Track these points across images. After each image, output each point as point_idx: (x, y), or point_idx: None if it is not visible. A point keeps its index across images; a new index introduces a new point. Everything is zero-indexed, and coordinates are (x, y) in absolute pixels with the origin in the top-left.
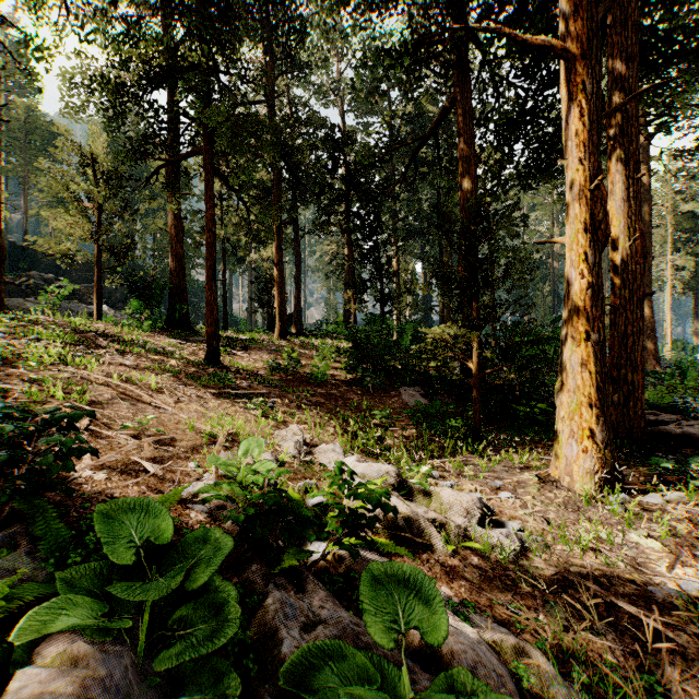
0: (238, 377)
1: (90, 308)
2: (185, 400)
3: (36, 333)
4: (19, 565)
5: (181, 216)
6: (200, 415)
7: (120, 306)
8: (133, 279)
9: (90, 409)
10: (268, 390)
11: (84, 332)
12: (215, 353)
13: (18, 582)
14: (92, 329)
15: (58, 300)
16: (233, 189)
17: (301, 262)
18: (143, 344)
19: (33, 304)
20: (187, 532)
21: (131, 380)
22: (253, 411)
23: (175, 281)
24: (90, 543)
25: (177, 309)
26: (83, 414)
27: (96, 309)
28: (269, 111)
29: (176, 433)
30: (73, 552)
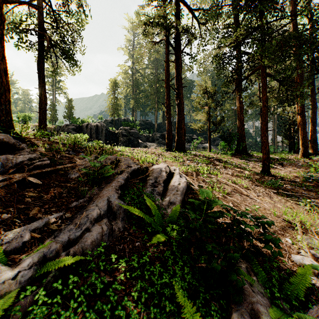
0: (283, 182)
1: (202, 145)
2: (260, 194)
3: (196, 159)
4: (260, 289)
5: (242, 101)
6: (273, 205)
7: (212, 143)
8: (224, 134)
9: (230, 198)
10: (306, 193)
11: (209, 158)
12: (267, 168)
13: (268, 303)
14: (211, 156)
15: (196, 144)
16: (277, 80)
17: (316, 108)
18: (230, 163)
19: (186, 145)
20: (318, 295)
21: (234, 182)
22: (302, 206)
23: (239, 132)
24: (275, 284)
25: (240, 145)
26: (270, 222)
27: (209, 147)
28: (291, 26)
29: (267, 215)
30: (274, 288)
